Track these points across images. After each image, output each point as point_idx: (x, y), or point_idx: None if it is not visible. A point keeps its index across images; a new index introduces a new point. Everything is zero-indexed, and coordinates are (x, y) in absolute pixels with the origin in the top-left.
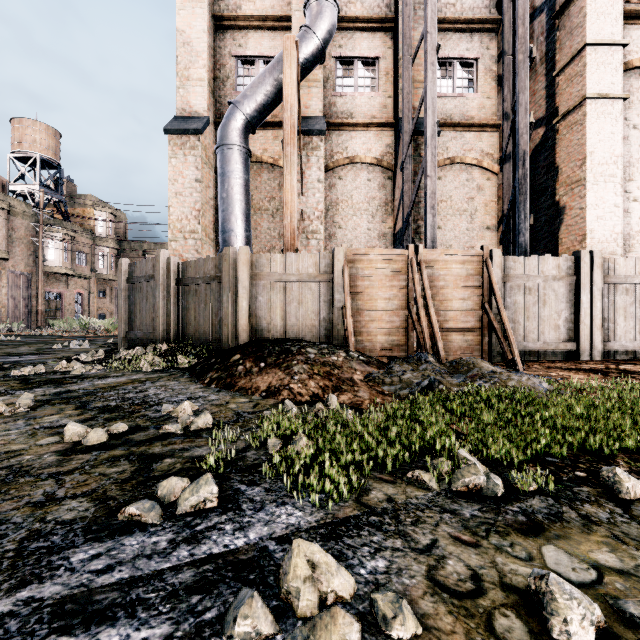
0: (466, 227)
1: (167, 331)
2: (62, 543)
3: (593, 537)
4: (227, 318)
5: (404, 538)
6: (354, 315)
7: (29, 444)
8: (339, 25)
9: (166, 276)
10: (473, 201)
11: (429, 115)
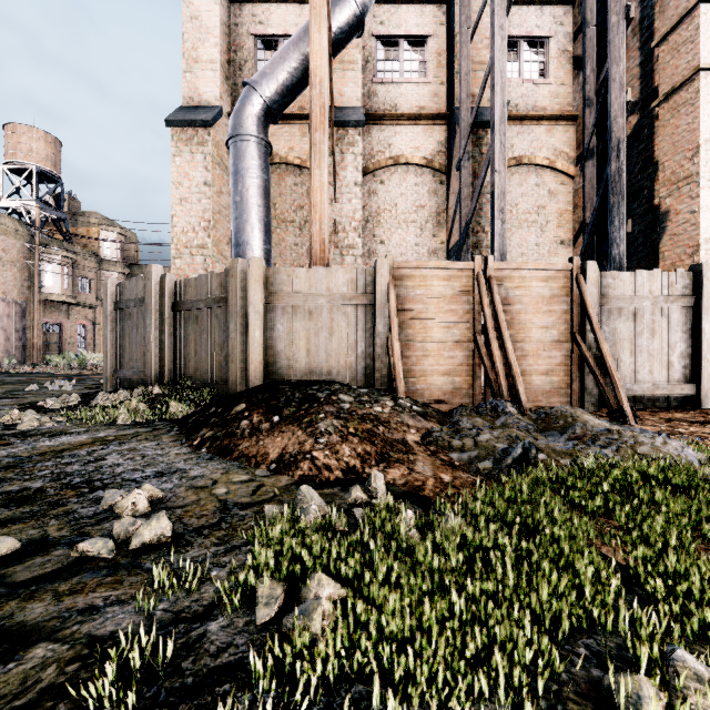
0: (535, 242)
1: (161, 369)
2: None
3: None
4: (235, 353)
5: None
6: (402, 349)
7: None
8: None
9: (159, 299)
10: (544, 210)
11: (497, 93)
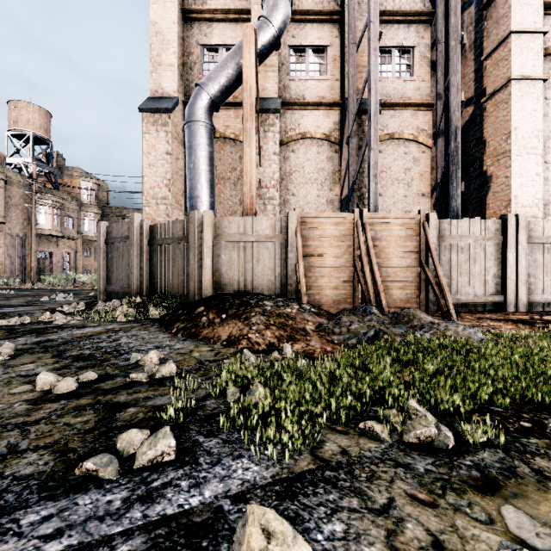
0: (404, 194)
1: (140, 285)
2: (15, 502)
3: (550, 495)
4: (193, 274)
5: (360, 496)
6: (306, 271)
7: (3, 393)
8: (292, 17)
9: (139, 237)
10: (410, 171)
11: (372, 95)
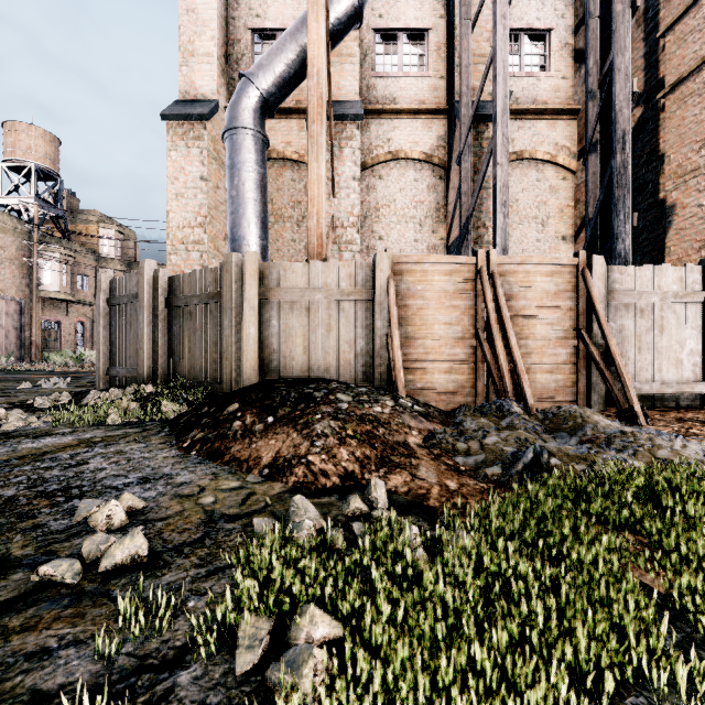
0: (536, 238)
1: (154, 367)
2: None
3: None
4: (229, 350)
5: None
6: (402, 346)
7: None
8: None
9: (153, 294)
10: (545, 206)
11: (499, 83)
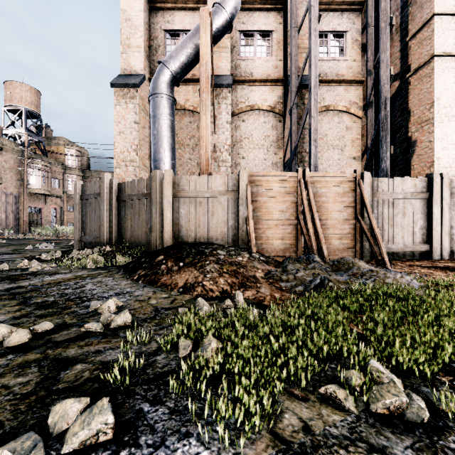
0: (338, 158)
1: (110, 236)
2: None
3: None
4: (155, 226)
5: None
6: (255, 224)
7: None
8: (242, 6)
9: (109, 193)
10: (343, 138)
11: (312, 69)
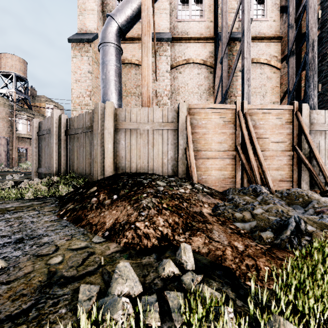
0: (260, 103)
1: (59, 167)
2: None
3: None
4: (97, 157)
5: None
6: (194, 155)
7: None
8: None
9: (58, 128)
10: (264, 86)
11: (245, 14)
